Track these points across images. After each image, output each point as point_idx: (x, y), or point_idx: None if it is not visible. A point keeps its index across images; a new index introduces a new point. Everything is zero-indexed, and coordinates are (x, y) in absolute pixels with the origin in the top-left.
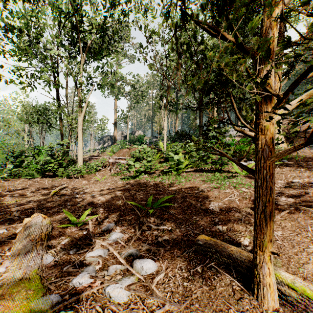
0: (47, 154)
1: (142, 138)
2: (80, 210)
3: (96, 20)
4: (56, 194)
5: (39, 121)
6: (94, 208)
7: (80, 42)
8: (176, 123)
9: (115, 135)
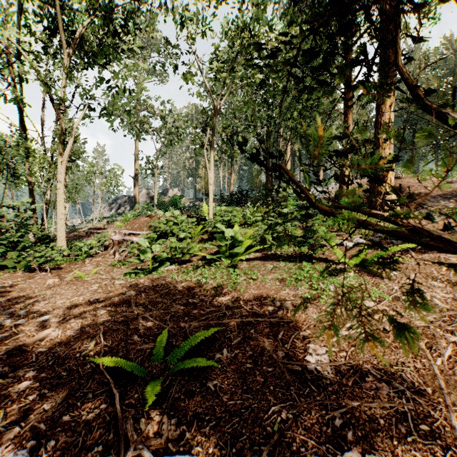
0: None
1: (178, 200)
2: None
3: None
4: None
5: None
6: (14, 368)
7: (60, 26)
8: (231, 179)
9: (135, 196)
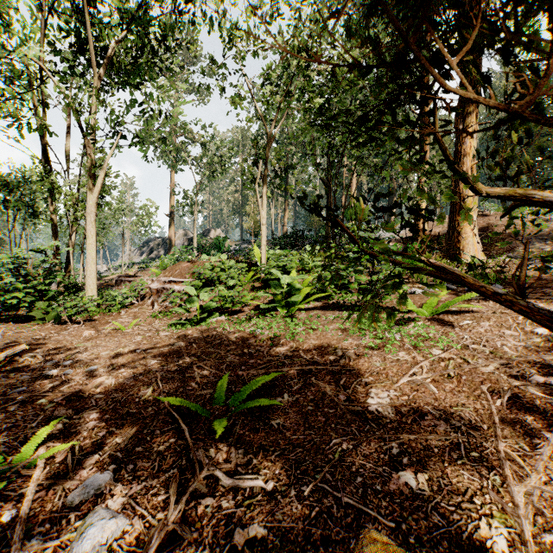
0: (13, 273)
1: (221, 242)
2: (37, 420)
3: (126, 4)
4: (4, 368)
5: (7, 204)
6: (76, 411)
7: (90, 43)
8: (284, 217)
9: (171, 237)
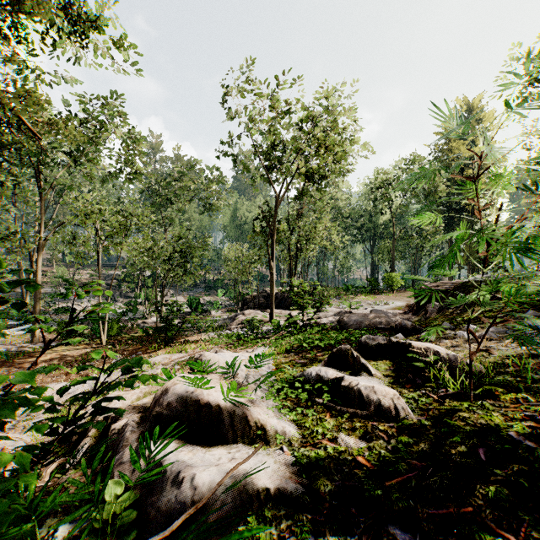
0: None
1: None
2: None
3: None
4: None
5: None
6: None
7: None
8: None
9: None
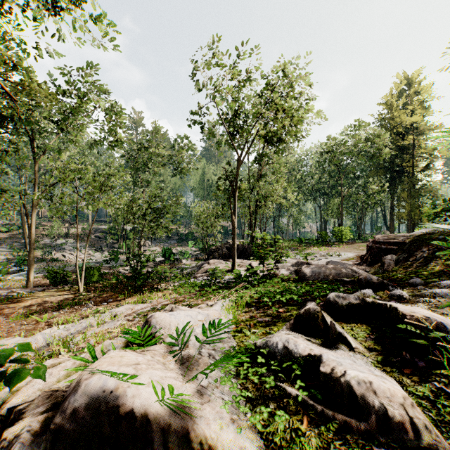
0: None
1: None
2: None
3: None
4: None
5: None
6: None
7: None
8: None
9: None
